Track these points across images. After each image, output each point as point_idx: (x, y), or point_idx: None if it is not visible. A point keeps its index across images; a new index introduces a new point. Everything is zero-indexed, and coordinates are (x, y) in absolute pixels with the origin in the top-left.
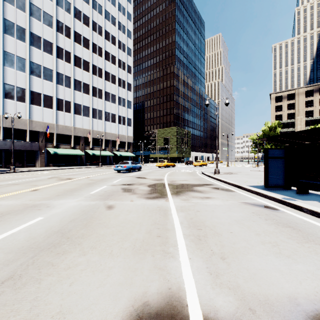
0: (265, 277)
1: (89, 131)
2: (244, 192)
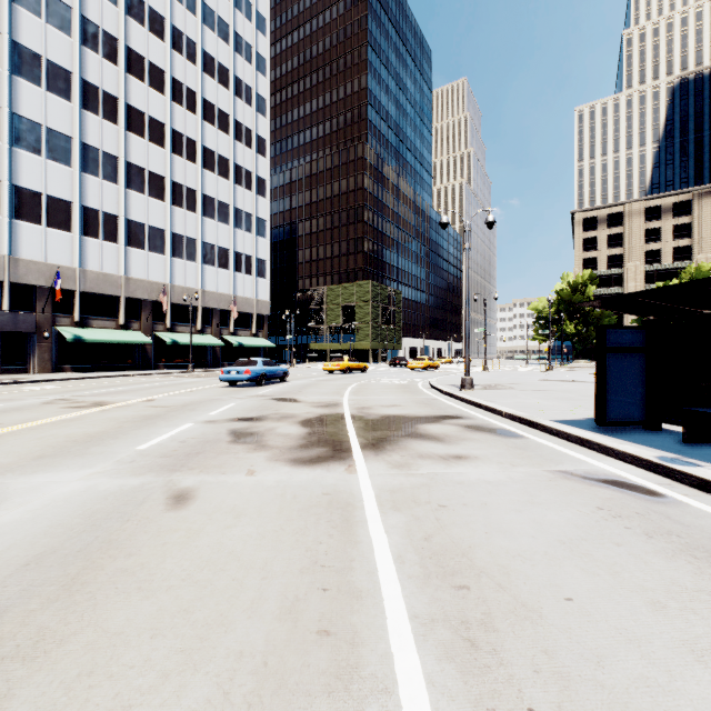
0: None
1: (163, 287)
2: (546, 438)
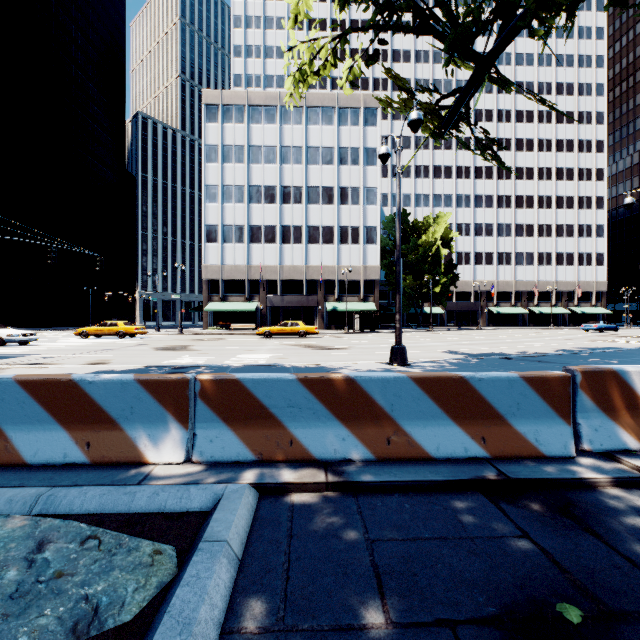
0: (634, 340)
1: (535, 284)
2: None
